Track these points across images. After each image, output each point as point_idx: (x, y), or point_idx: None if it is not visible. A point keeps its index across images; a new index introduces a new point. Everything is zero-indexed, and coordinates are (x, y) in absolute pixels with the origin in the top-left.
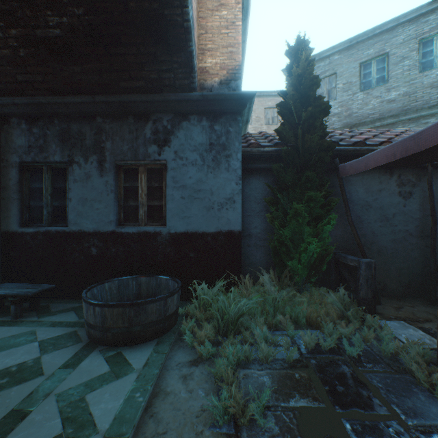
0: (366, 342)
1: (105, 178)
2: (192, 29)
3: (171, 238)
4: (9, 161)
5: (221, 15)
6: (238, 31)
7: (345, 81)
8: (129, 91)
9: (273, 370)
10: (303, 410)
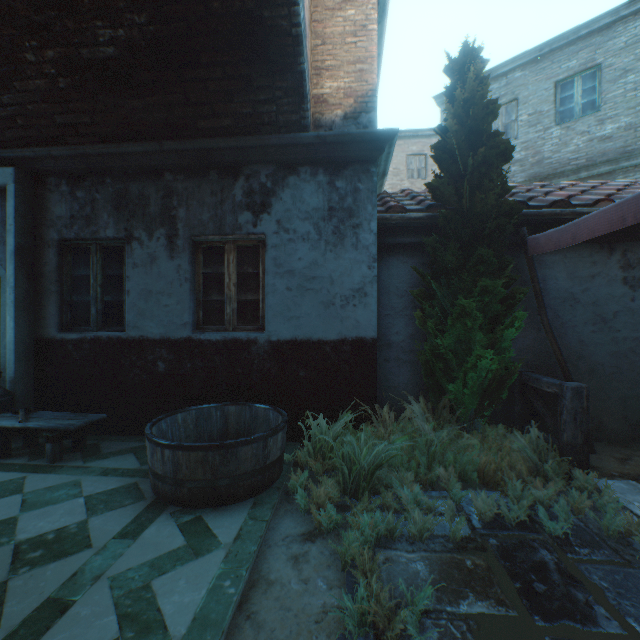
0: (576, 513)
1: (176, 261)
2: (304, 37)
3: (272, 348)
4: (44, 239)
5: (346, 16)
6: (371, 39)
7: (532, 111)
8: (211, 133)
9: (430, 553)
10: (482, 620)
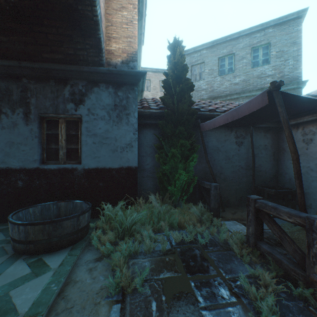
0: (212, 235)
1: (30, 126)
2: (100, 22)
3: (85, 172)
4: None
5: (123, 14)
6: (135, 28)
7: (210, 68)
8: (51, 61)
9: (152, 258)
10: (167, 279)
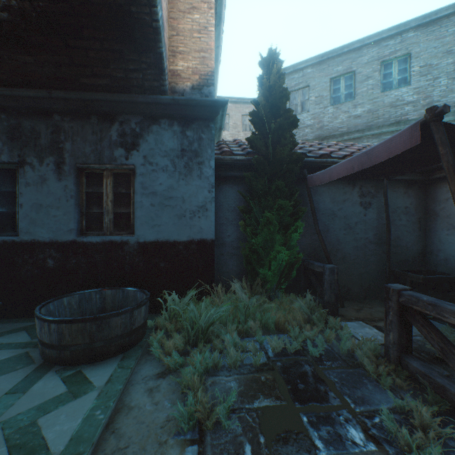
0: (328, 342)
1: (63, 182)
2: (162, 29)
3: (140, 247)
4: None
5: (193, 18)
6: (211, 37)
7: (318, 95)
8: (92, 88)
9: (241, 375)
10: (266, 410)
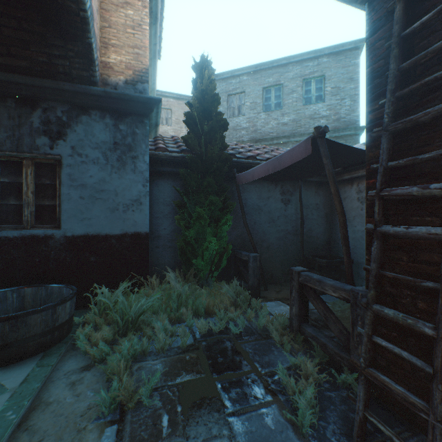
0: (249, 320)
1: None
2: (91, 20)
3: (67, 242)
4: None
5: (127, 13)
6: (145, 35)
7: (252, 101)
8: (8, 69)
9: (167, 357)
10: (186, 383)
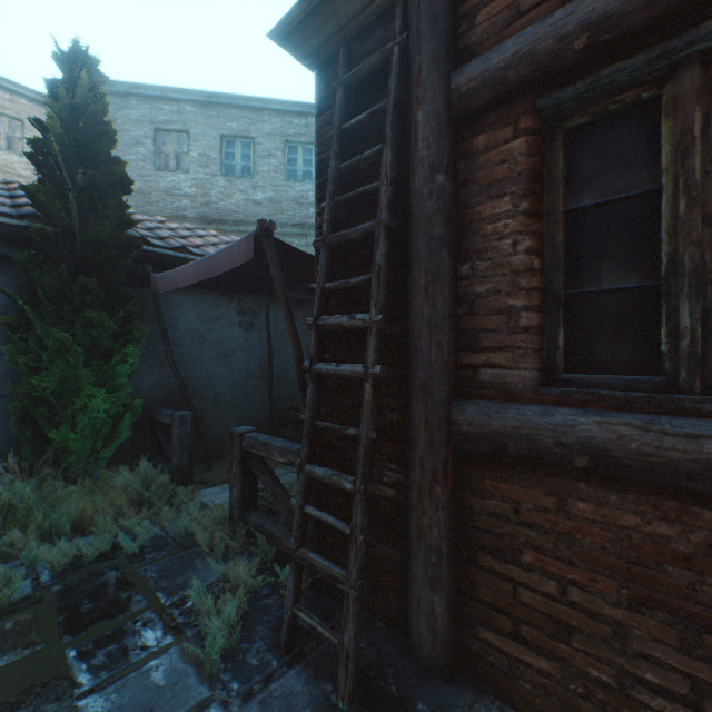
0: (164, 526)
1: None
2: None
3: None
4: None
5: None
6: None
7: (203, 152)
8: None
9: None
10: None
